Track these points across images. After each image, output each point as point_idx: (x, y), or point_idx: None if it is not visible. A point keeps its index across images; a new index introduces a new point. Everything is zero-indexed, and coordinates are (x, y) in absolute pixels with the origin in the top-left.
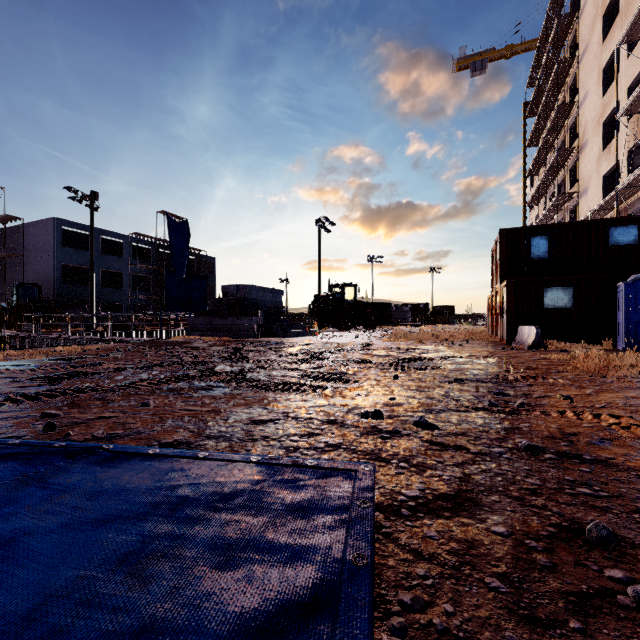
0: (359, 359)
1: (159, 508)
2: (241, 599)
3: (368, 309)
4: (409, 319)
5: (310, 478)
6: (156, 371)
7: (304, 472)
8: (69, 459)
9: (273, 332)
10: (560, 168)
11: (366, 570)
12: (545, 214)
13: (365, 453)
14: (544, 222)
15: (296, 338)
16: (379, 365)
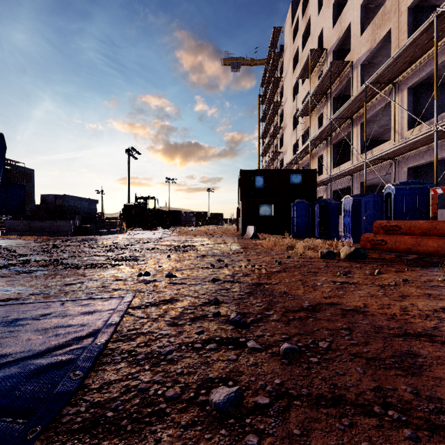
0: (151, 247)
1: (1, 324)
2: (54, 340)
3: (165, 215)
4: (193, 222)
5: (98, 302)
6: None
7: (95, 300)
8: None
9: (88, 231)
10: (275, 137)
11: (116, 324)
12: (268, 162)
13: (133, 290)
14: (268, 166)
15: (108, 235)
16: (162, 250)
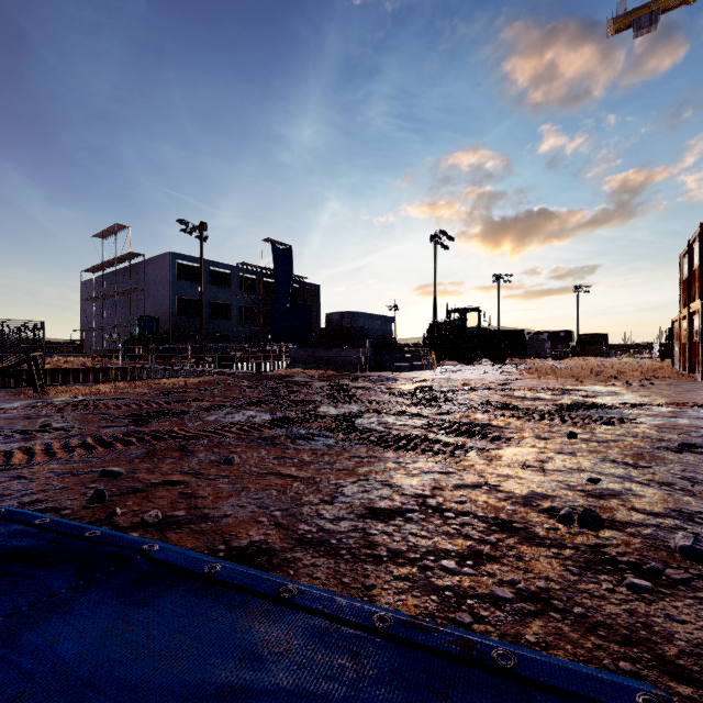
0: (500, 403)
1: None
2: None
3: (495, 338)
4: (547, 350)
5: None
6: (251, 411)
7: (501, 698)
8: (80, 579)
9: (383, 365)
10: None
11: None
12: None
13: (617, 636)
14: None
15: (410, 373)
16: (533, 413)
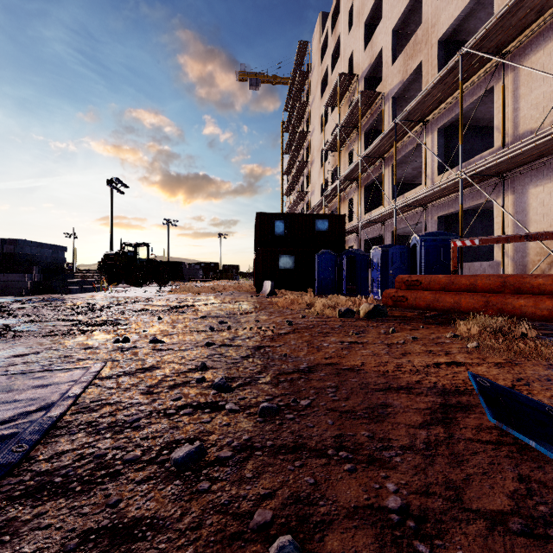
0: (138, 309)
1: None
2: None
3: (161, 267)
4: (200, 276)
5: (57, 374)
6: None
7: (53, 372)
8: None
9: (53, 289)
10: (301, 173)
11: (77, 396)
12: (293, 203)
13: (105, 359)
14: (293, 208)
15: (81, 294)
16: (153, 312)
